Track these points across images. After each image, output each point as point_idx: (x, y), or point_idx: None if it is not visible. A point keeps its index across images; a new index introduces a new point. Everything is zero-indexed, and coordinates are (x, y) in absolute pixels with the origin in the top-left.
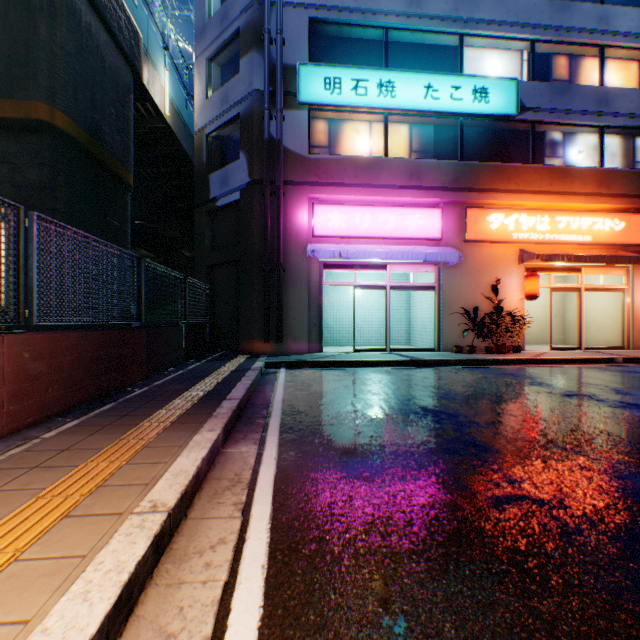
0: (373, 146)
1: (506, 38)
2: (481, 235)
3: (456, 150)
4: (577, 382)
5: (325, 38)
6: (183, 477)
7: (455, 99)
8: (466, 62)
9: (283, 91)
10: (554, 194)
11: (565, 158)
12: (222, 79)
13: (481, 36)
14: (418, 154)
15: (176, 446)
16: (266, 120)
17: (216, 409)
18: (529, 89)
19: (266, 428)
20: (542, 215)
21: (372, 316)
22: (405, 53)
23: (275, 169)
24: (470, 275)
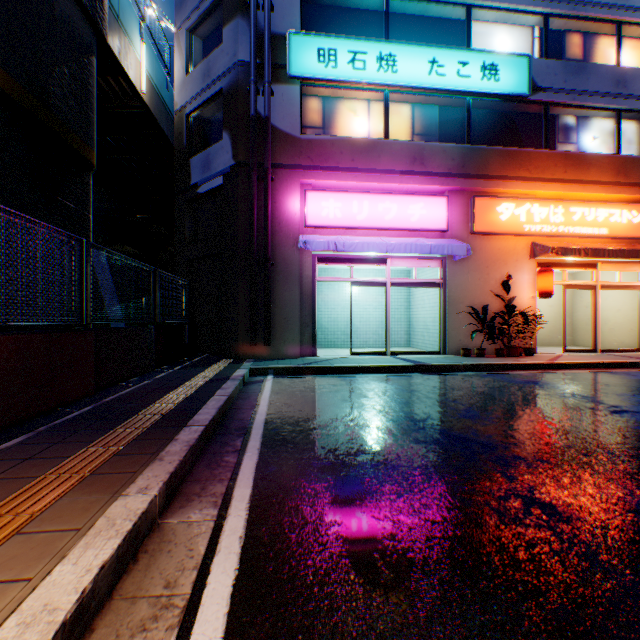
0: (372, 128)
1: (517, 11)
2: (490, 227)
3: (462, 134)
4: (615, 393)
5: (319, 7)
6: (35, 634)
7: (462, 76)
8: (473, 37)
9: (271, 63)
10: (569, 182)
11: (579, 144)
12: (205, 53)
13: (490, 8)
14: (421, 137)
15: (69, 531)
16: (252, 94)
17: (166, 445)
18: (542, 67)
19: (236, 472)
20: (556, 205)
21: (369, 316)
22: (407, 26)
23: (262, 150)
24: (478, 271)
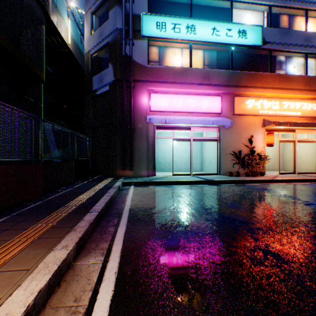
0: (183, 62)
1: (256, 3)
2: (242, 111)
3: (228, 65)
4: (306, 194)
5: (157, 1)
6: None
7: (228, 36)
8: (234, 17)
9: (133, 29)
10: (281, 89)
11: (286, 70)
12: (100, 24)
13: (242, 2)
14: (208, 66)
15: (23, 270)
16: (123, 44)
17: (78, 222)
18: (268, 32)
19: (114, 236)
20: (275, 101)
21: (182, 156)
22: (201, 11)
23: (129, 73)
24: (236, 133)
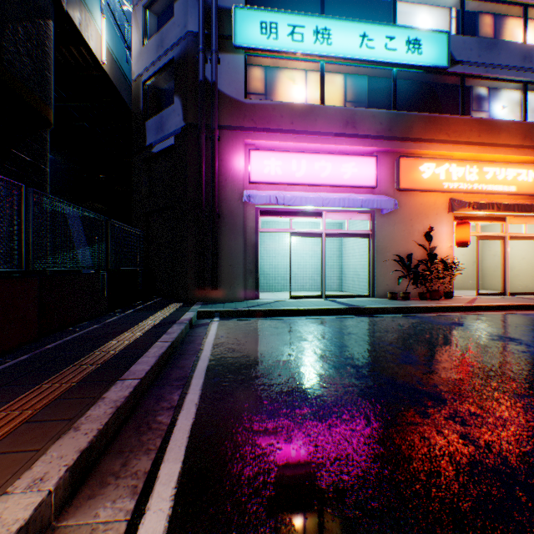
0: (309, 95)
1: None
2: (414, 184)
3: (389, 101)
4: None
5: None
6: None
7: (389, 49)
8: (398, 16)
9: (218, 34)
10: (482, 145)
11: (490, 112)
12: (159, 28)
13: None
14: (352, 104)
15: None
16: (200, 61)
17: (90, 406)
18: (459, 43)
19: (167, 438)
20: (471, 165)
21: (306, 263)
22: (340, 5)
23: (210, 113)
24: (403, 223)
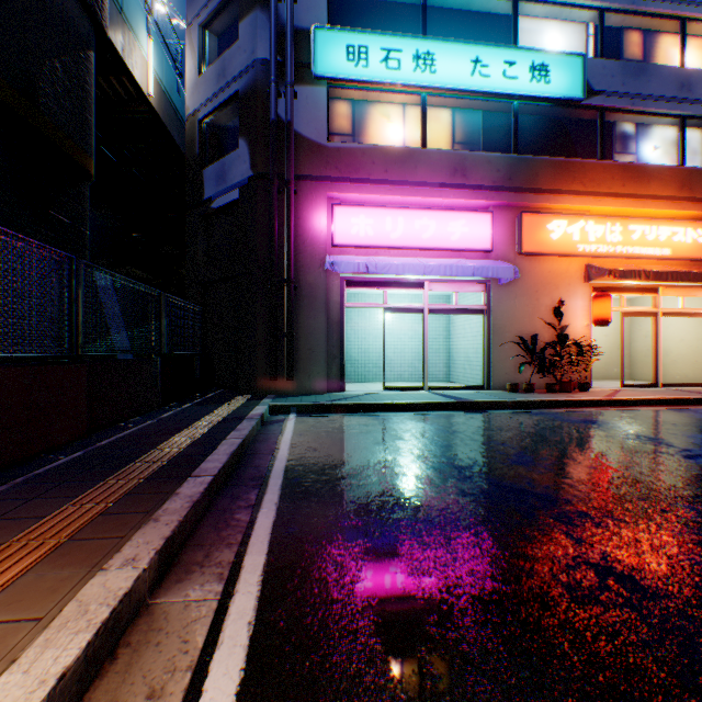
0: (407, 135)
1: (570, 5)
2: (540, 246)
3: (508, 142)
4: (685, 434)
5: None
6: None
7: (509, 77)
8: (521, 35)
9: (295, 61)
10: (627, 197)
11: (638, 155)
12: (220, 52)
13: (540, 1)
14: (462, 146)
15: (27, 622)
16: (272, 96)
17: (165, 500)
18: (598, 68)
19: (248, 534)
20: (613, 223)
21: (405, 346)
22: (447, 21)
23: (284, 160)
24: (526, 296)
